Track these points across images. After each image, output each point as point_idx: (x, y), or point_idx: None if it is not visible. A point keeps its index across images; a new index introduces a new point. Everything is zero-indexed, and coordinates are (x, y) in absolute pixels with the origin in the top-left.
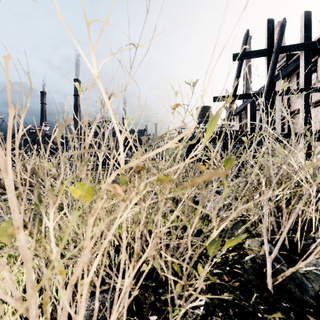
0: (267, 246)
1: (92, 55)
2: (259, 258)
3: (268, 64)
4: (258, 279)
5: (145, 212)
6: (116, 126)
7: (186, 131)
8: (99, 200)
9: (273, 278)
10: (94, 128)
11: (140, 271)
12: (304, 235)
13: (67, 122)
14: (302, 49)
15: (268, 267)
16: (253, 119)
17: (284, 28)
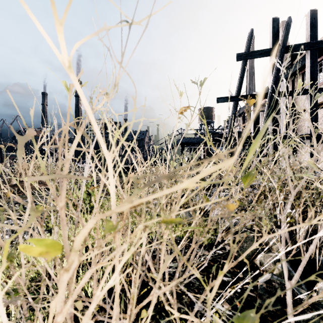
0: (286, 270)
1: (58, 31)
2: (275, 282)
3: (273, 64)
4: (275, 306)
5: (145, 241)
6: (102, 140)
7: (220, 165)
8: (74, 254)
9: (293, 305)
10: (79, 138)
11: (140, 295)
12: (320, 249)
13: (29, 135)
14: (308, 48)
15: (288, 294)
16: (257, 120)
17: (289, 27)
